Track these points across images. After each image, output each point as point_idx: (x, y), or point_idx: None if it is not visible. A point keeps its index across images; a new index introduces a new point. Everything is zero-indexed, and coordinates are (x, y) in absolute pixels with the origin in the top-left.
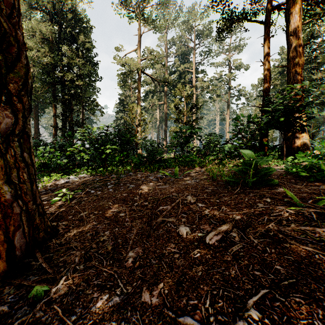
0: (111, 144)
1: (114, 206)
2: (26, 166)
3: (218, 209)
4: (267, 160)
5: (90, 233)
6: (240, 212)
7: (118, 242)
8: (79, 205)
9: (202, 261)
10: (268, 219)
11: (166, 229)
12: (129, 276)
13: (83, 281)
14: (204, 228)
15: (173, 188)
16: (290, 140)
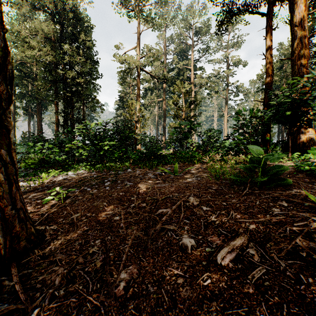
0: (110, 140)
1: (108, 207)
2: (3, 165)
3: (226, 214)
4: (278, 157)
5: (79, 241)
6: (254, 219)
7: (109, 256)
8: (73, 205)
9: (215, 292)
10: (291, 230)
11: (166, 239)
12: (119, 312)
13: (60, 315)
14: (213, 241)
15: (173, 186)
16: (295, 136)
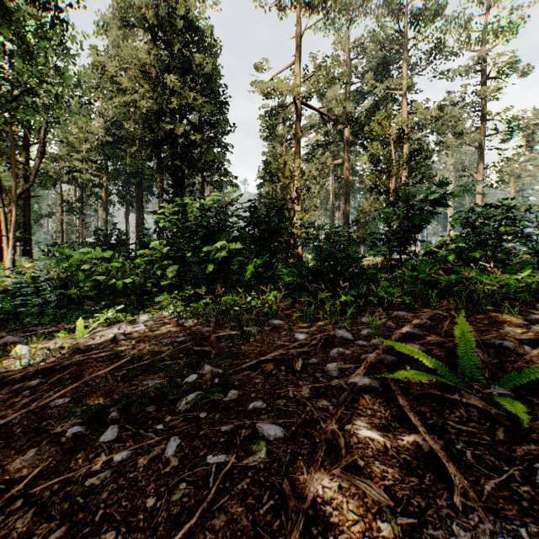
0: (231, 240)
1: None
2: None
3: None
4: None
5: None
6: None
7: None
8: None
9: None
10: None
11: None
12: None
13: None
14: None
15: None
16: None
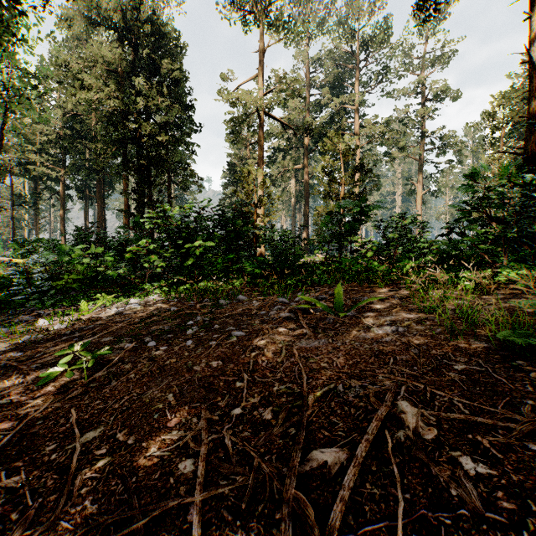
0: (206, 239)
1: (176, 411)
2: None
3: None
4: None
5: None
6: None
7: None
8: (100, 393)
9: None
10: None
11: None
12: None
13: None
14: None
15: (340, 350)
16: None
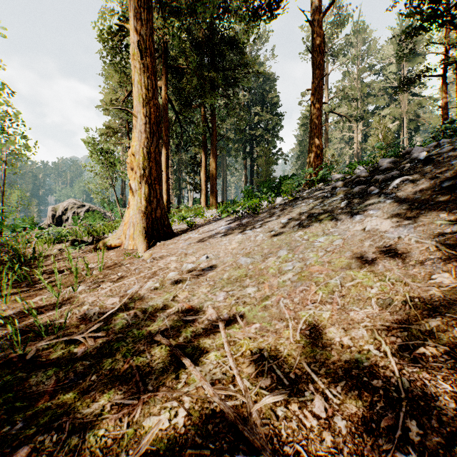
0: None
1: None
2: None
3: None
4: None
5: None
6: None
7: None
8: None
9: None
10: None
11: None
12: None
13: None
14: None
15: None
16: None
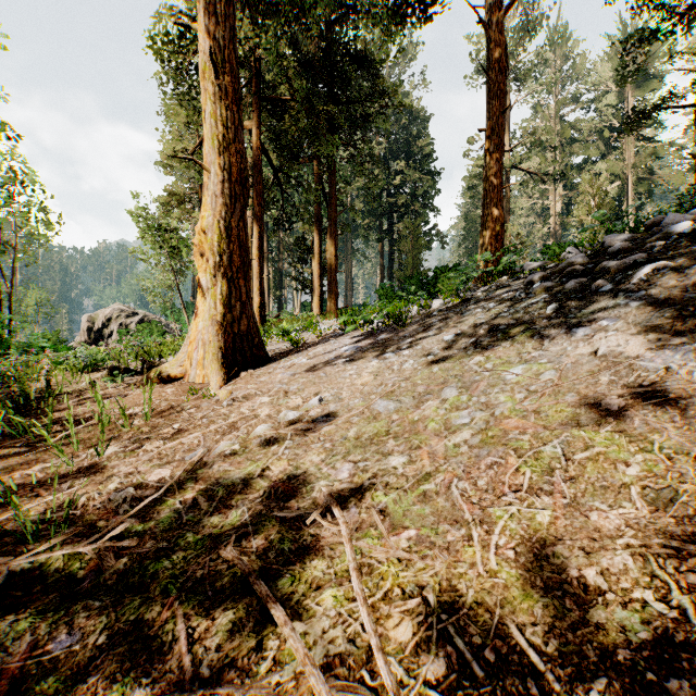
0: None
1: None
2: None
3: None
4: None
5: None
6: None
7: None
8: None
9: None
10: None
11: None
12: None
13: None
14: None
15: None
16: None
